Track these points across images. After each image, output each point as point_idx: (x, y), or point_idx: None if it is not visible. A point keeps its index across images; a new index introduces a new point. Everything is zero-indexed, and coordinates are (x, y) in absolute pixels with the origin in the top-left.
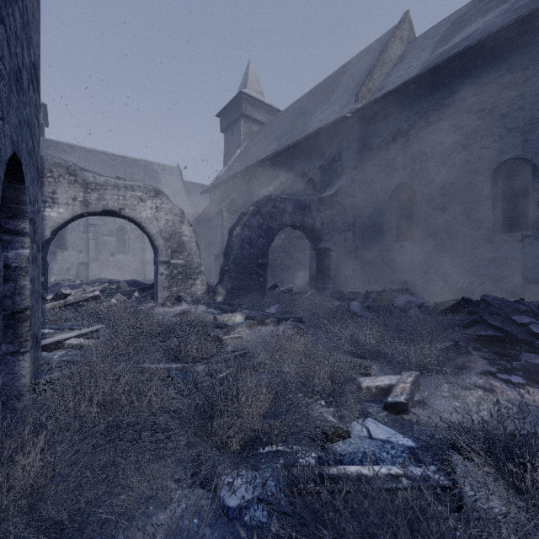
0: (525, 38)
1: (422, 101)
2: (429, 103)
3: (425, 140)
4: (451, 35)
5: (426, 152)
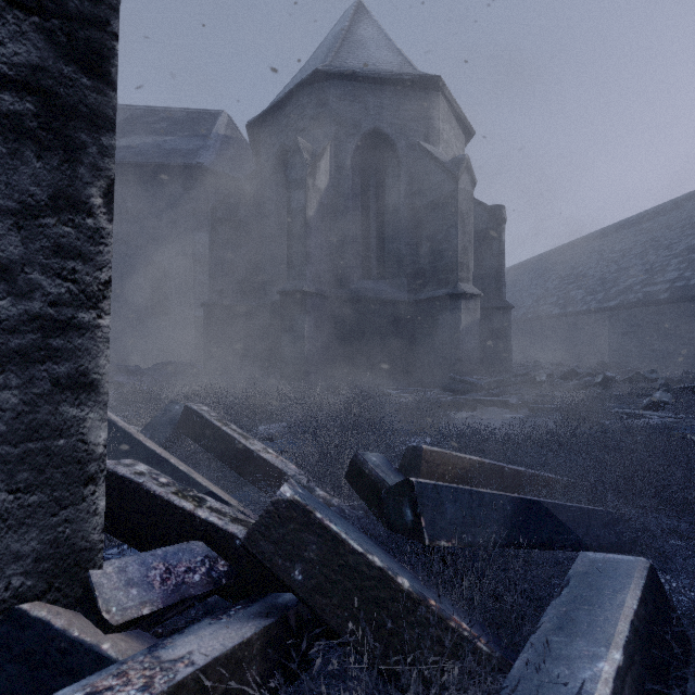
0: (164, 177)
1: None
2: None
3: None
4: (122, 133)
5: None
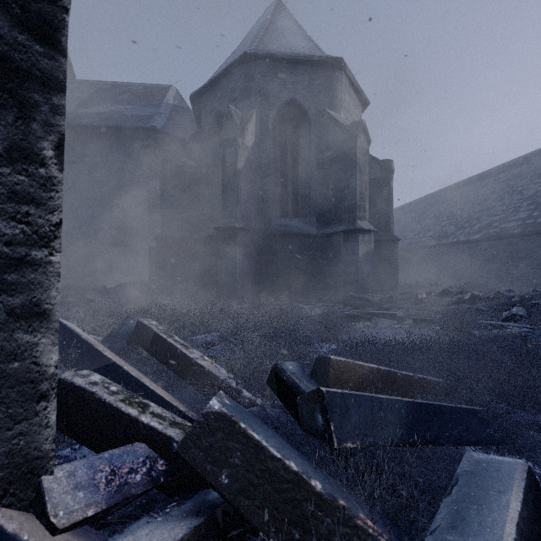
0: (125, 137)
1: (66, 143)
2: (71, 147)
3: (68, 173)
4: (93, 103)
5: (69, 182)
